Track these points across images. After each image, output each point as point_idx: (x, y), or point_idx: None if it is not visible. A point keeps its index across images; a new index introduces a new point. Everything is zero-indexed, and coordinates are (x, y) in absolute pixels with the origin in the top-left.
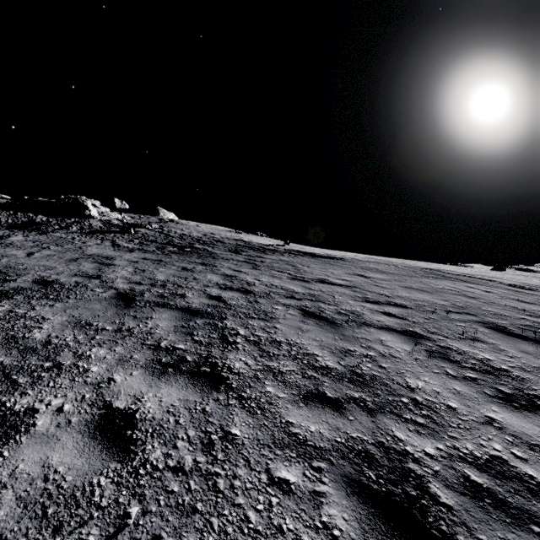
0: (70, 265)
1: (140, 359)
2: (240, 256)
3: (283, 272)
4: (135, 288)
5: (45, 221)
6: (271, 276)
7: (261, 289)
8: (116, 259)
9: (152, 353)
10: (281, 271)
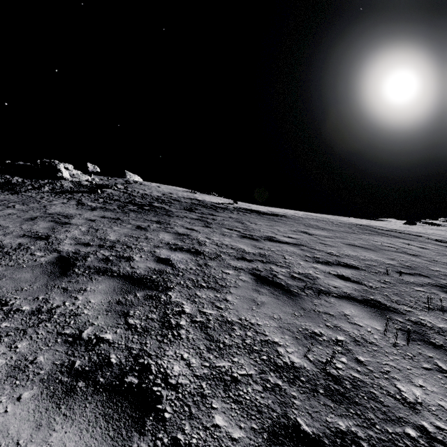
0: (24, 224)
1: (44, 365)
2: (193, 213)
3: (232, 230)
4: (80, 250)
5: (20, 182)
6: (221, 234)
7: (211, 250)
8: (75, 218)
9: (65, 352)
10: (231, 228)
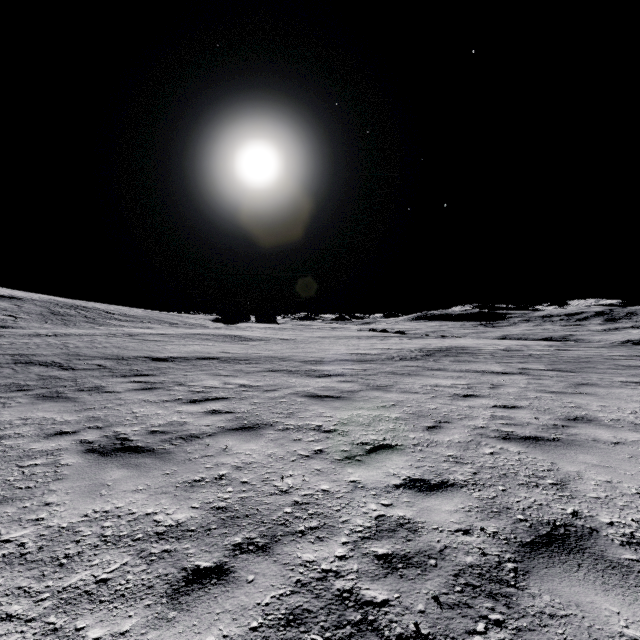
0: None
1: None
2: None
3: None
4: None
5: None
6: None
7: None
8: None
9: None
10: None
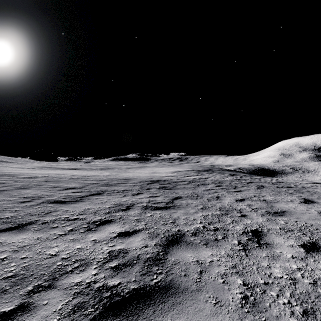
0: None
1: None
2: None
3: None
4: None
5: None
6: None
7: None
8: None
9: None
10: None
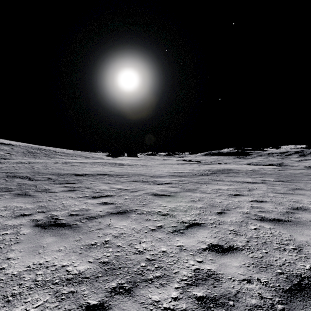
0: None
1: None
2: None
3: None
4: None
5: None
6: None
7: None
8: None
9: None
10: None
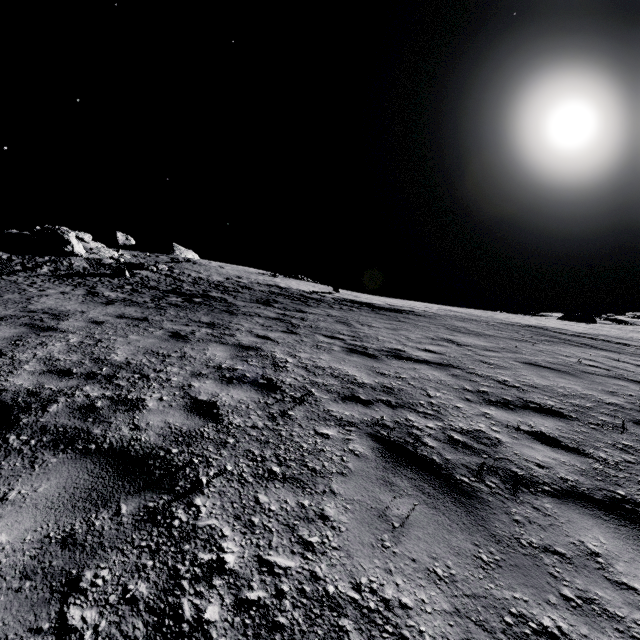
0: None
1: None
2: (270, 309)
3: (333, 338)
4: (46, 386)
5: (4, 260)
6: (314, 346)
7: (296, 379)
8: (71, 318)
9: None
10: (330, 335)
